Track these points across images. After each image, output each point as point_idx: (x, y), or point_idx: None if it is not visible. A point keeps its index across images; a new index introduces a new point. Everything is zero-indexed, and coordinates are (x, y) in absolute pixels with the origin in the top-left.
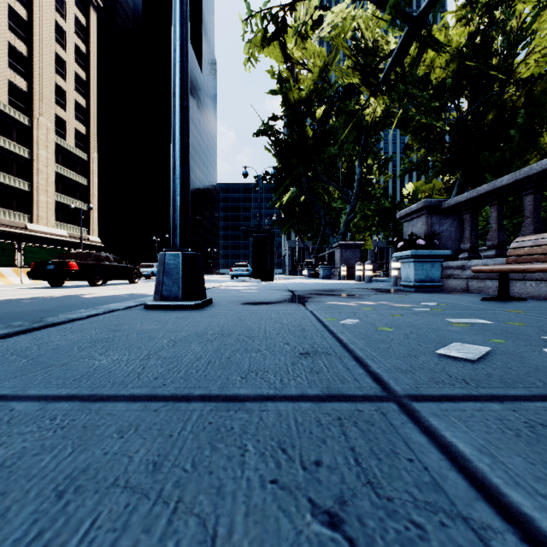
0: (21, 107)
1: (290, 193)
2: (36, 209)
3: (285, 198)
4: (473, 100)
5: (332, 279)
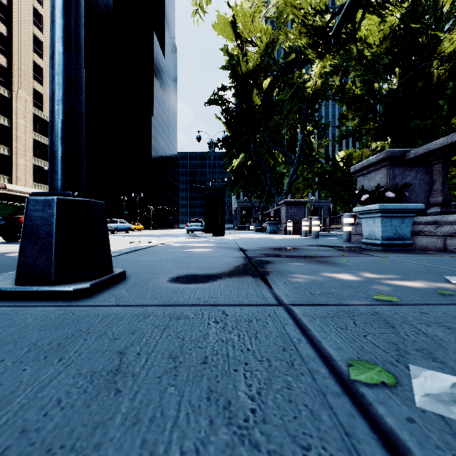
0: (1, 81)
1: (239, 157)
2: (15, 172)
3: (235, 162)
4: (403, 73)
5: (277, 233)
